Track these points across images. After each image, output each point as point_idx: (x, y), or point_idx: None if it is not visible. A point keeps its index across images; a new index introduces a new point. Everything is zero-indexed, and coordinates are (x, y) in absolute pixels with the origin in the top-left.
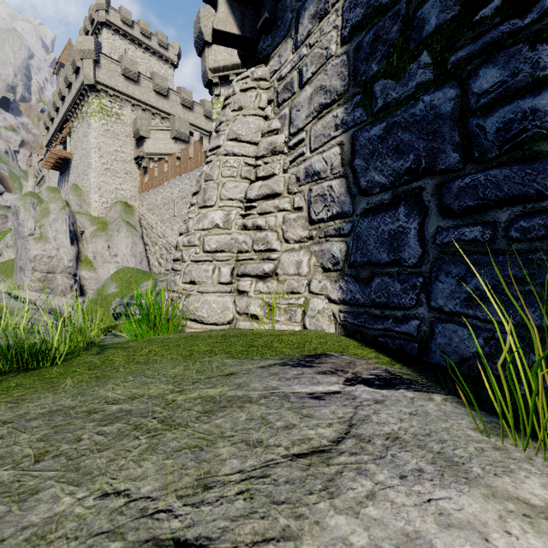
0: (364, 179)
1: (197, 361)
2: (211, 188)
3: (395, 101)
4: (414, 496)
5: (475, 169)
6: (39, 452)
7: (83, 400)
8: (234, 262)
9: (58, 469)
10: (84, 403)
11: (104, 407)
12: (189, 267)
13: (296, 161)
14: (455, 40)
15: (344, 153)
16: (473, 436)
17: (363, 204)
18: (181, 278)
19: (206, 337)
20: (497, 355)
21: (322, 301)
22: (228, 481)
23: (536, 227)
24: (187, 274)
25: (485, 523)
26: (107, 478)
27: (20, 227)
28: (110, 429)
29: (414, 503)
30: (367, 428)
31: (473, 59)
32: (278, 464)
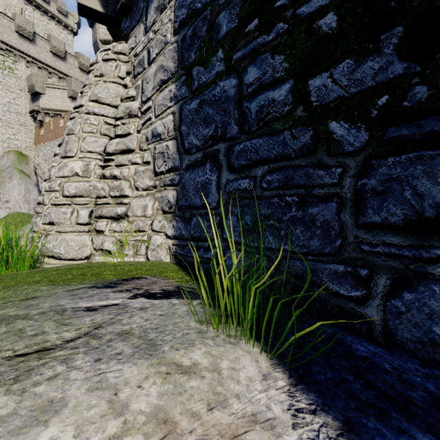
0: (187, 141)
1: (12, 290)
2: (72, 141)
3: (204, 83)
4: (94, 372)
5: (246, 138)
6: None
7: None
8: (93, 206)
9: None
10: None
11: None
12: (49, 210)
13: (146, 124)
14: (236, 44)
15: (175, 120)
16: (192, 325)
17: (186, 160)
18: (41, 220)
19: (52, 270)
20: (257, 270)
21: (161, 237)
22: None
23: (274, 180)
24: (47, 216)
25: (131, 383)
26: None
27: None
28: None
29: (87, 377)
30: (110, 328)
31: (245, 59)
32: None
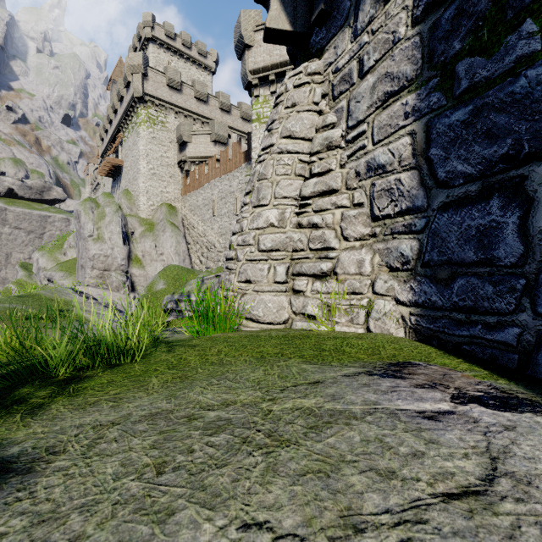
0: (442, 170)
1: (274, 365)
2: (265, 187)
3: (485, 80)
4: None
5: None
6: (157, 462)
7: (177, 403)
8: (288, 261)
9: (183, 485)
10: (179, 407)
11: (200, 412)
12: (244, 266)
13: (356, 155)
14: None
15: (416, 143)
16: None
17: (441, 197)
18: (236, 277)
19: (268, 338)
20: None
21: (388, 303)
22: (378, 523)
23: None
24: (243, 273)
25: None
26: (238, 502)
27: (82, 229)
28: (218, 440)
29: None
30: (515, 464)
31: None
32: (429, 505)
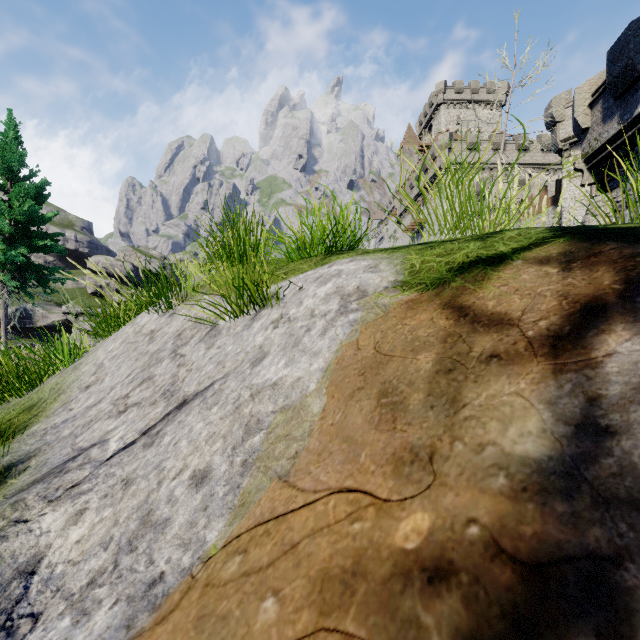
0: None
1: None
2: None
3: None
4: None
5: None
6: None
7: None
8: None
9: None
10: None
11: None
12: None
13: None
14: None
15: None
16: None
17: None
18: None
19: None
20: None
21: None
22: None
23: None
24: None
25: None
26: None
27: None
28: None
29: None
30: None
31: None
32: None
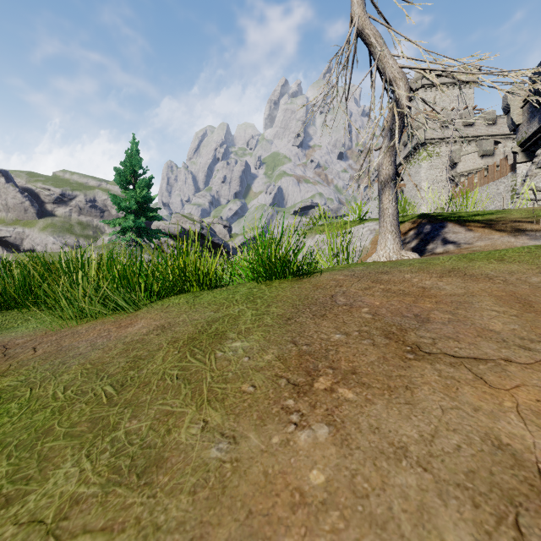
0: None
1: None
2: None
3: None
4: None
5: None
6: None
7: None
8: None
9: None
10: None
11: None
12: None
13: None
14: None
15: None
16: None
17: None
18: None
19: None
20: None
21: None
22: None
23: None
24: None
25: None
26: None
27: None
28: None
29: None
30: None
31: None
32: None
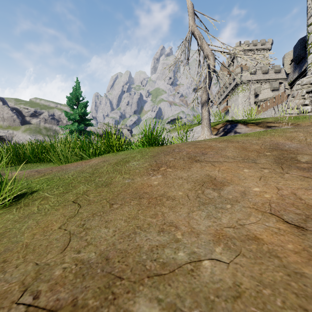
0: None
1: None
2: None
3: None
4: None
5: None
6: None
7: None
8: None
9: None
10: None
11: None
12: None
13: None
14: None
15: None
16: None
17: None
18: None
19: None
20: None
21: None
22: None
23: None
24: None
25: None
26: None
27: None
28: None
29: None
30: None
31: None
32: None
